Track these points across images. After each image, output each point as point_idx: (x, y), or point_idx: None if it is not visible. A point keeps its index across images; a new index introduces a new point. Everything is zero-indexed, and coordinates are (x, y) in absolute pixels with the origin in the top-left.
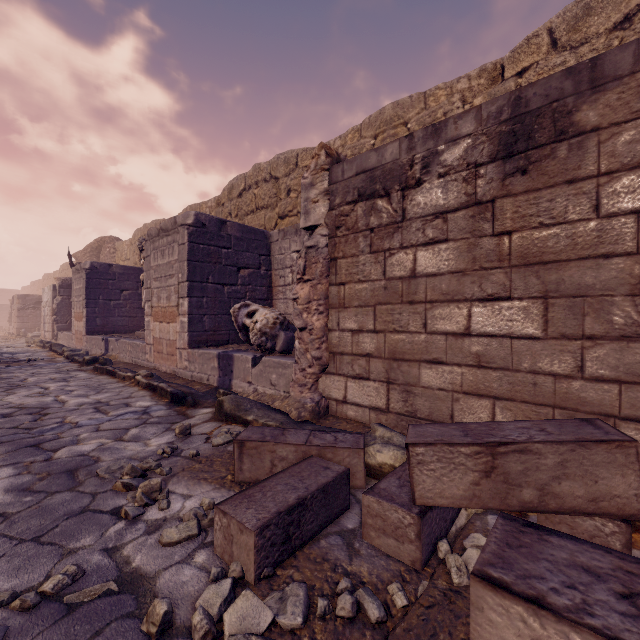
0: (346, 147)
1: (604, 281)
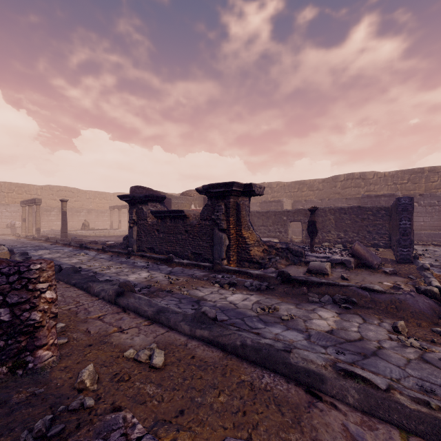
0: (6, 186)
1: None
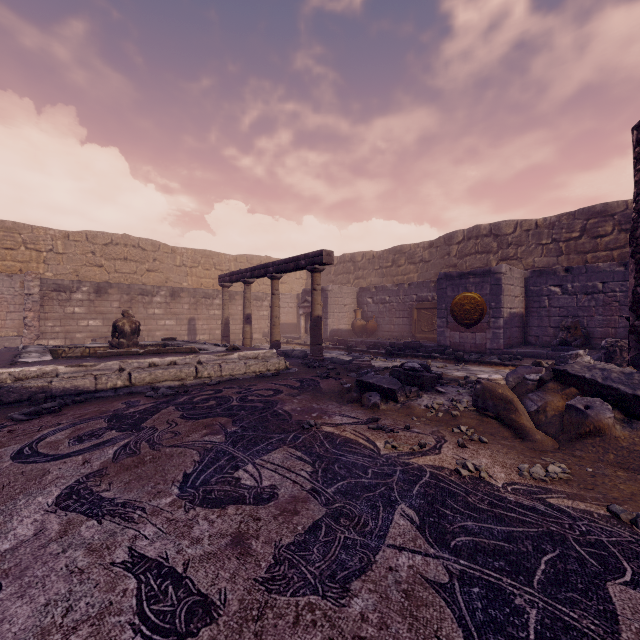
0: None
1: (112, 317)
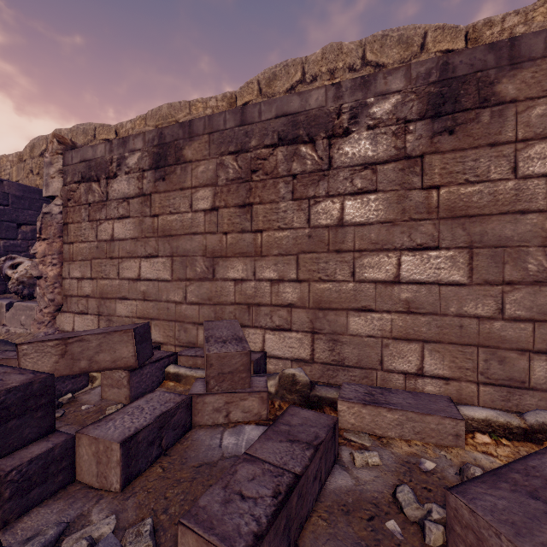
0: (135, 130)
1: (194, 248)
